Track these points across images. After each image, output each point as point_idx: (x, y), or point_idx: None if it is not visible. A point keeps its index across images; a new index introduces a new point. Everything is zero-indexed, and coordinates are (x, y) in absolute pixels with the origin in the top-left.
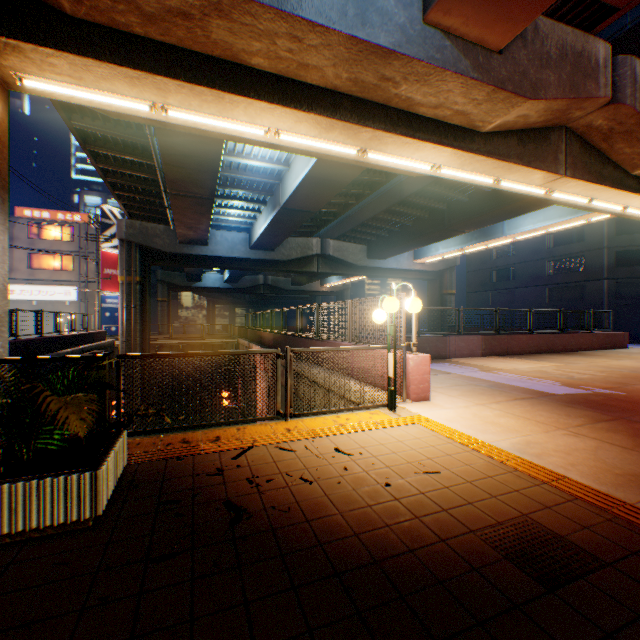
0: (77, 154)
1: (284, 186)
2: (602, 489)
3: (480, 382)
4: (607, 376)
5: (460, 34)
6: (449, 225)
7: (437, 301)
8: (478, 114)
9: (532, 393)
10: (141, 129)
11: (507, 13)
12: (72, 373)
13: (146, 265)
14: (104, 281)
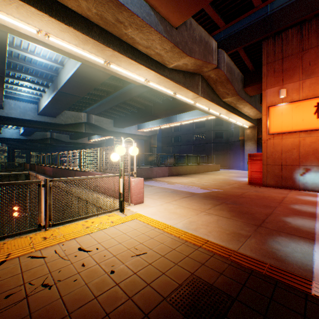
0: None
1: (60, 77)
2: (224, 244)
3: (168, 190)
4: (215, 183)
5: (159, 11)
6: (154, 114)
7: (149, 150)
8: (167, 57)
9: (190, 194)
10: None
11: (180, 8)
12: None
13: None
14: None
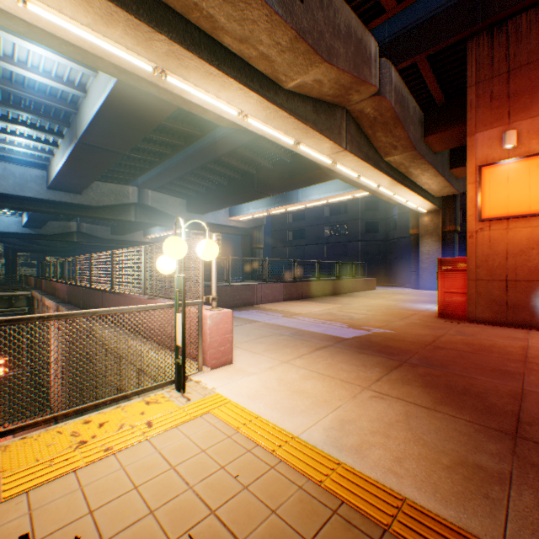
0: None
1: (82, 116)
2: (454, 518)
3: (284, 330)
4: (375, 314)
5: None
6: (258, 187)
7: (249, 253)
8: (282, 64)
9: (329, 339)
10: None
11: None
12: None
13: None
14: None
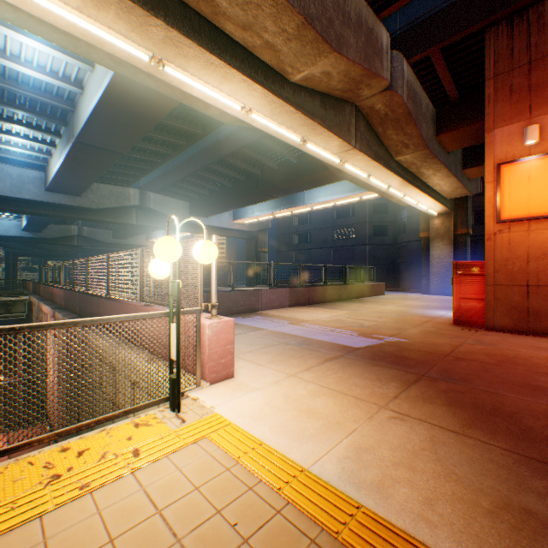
0: None
1: (79, 113)
2: None
3: (290, 339)
4: (386, 321)
5: None
6: (263, 189)
7: (254, 258)
8: (289, 54)
9: (339, 349)
10: None
11: None
12: None
13: None
14: None
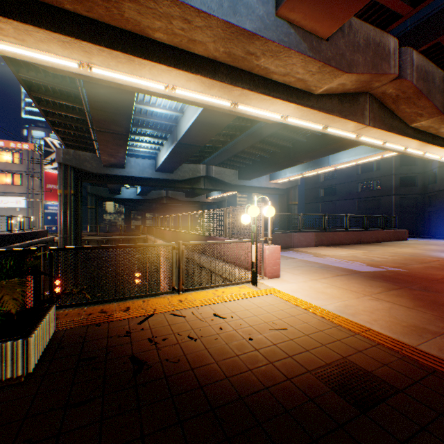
0: (26, 99)
1: (180, 127)
2: (395, 337)
3: (314, 264)
4: (395, 259)
5: (301, 25)
6: (293, 157)
7: (285, 209)
8: (312, 81)
9: (348, 271)
10: (73, 82)
11: (332, 13)
12: (9, 263)
13: (78, 182)
14: (47, 193)
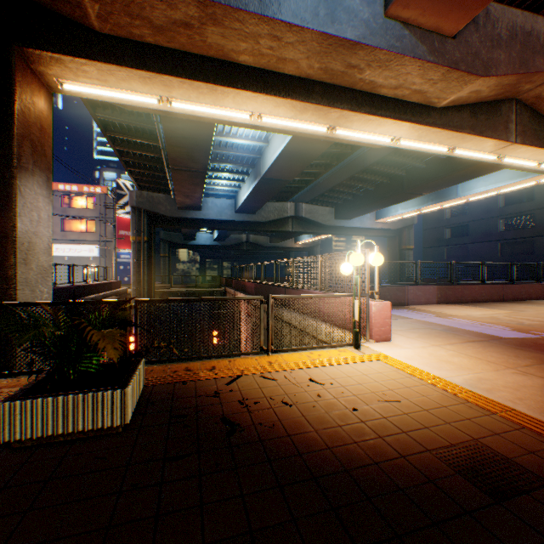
0: (98, 139)
1: (264, 159)
2: None
3: (435, 326)
4: None
5: (417, 24)
6: (407, 189)
7: (396, 255)
8: (434, 92)
9: (483, 336)
10: (149, 117)
11: (460, 3)
12: (105, 313)
13: (152, 227)
14: (119, 240)
